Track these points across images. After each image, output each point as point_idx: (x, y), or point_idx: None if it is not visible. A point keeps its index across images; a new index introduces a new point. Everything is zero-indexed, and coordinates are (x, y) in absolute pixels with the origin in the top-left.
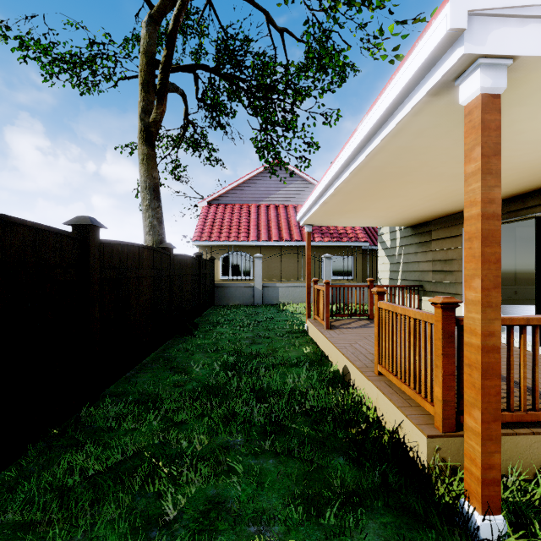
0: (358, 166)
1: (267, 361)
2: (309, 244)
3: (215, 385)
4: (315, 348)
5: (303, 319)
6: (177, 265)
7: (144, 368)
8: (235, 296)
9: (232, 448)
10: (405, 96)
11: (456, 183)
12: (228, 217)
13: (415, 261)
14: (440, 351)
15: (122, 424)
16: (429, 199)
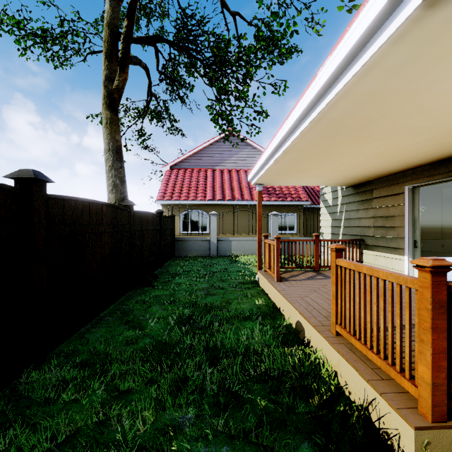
0: (316, 118)
1: (221, 314)
2: (260, 202)
3: (169, 341)
4: (267, 300)
5: (254, 269)
6: (138, 221)
7: (100, 323)
8: (193, 248)
9: (179, 431)
10: (385, 17)
11: (410, 139)
12: (188, 180)
13: (356, 218)
14: (428, 324)
15: (63, 394)
16: (378, 157)
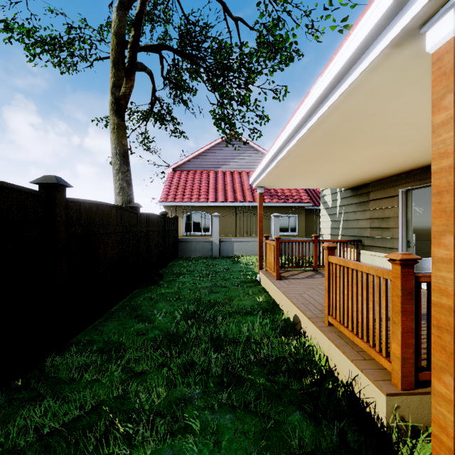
0: (310, 129)
1: (224, 309)
2: (261, 204)
3: (176, 333)
4: (267, 297)
5: (256, 269)
6: (144, 223)
7: (112, 317)
8: (196, 249)
9: (189, 402)
10: (363, 51)
11: (399, 147)
12: (190, 182)
13: (354, 219)
14: (399, 308)
15: (85, 375)
16: (371, 162)
